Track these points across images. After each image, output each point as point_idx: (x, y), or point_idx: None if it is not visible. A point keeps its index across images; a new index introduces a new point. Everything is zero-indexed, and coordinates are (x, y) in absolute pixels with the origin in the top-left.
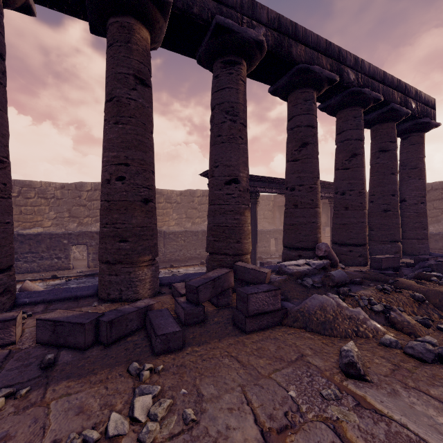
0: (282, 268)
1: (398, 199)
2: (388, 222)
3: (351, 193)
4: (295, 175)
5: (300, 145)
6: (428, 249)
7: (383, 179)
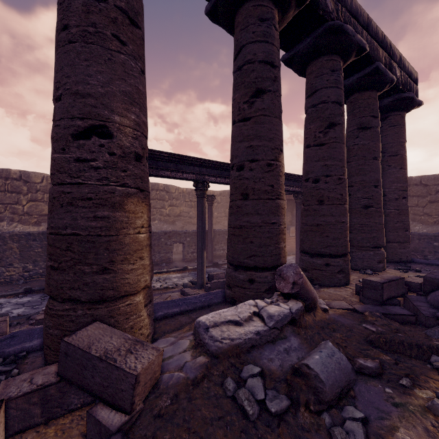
0: (199, 332)
1: (381, 191)
2: (370, 222)
3: (328, 180)
4: (244, 144)
5: (252, 94)
6: (410, 254)
7: (364, 165)
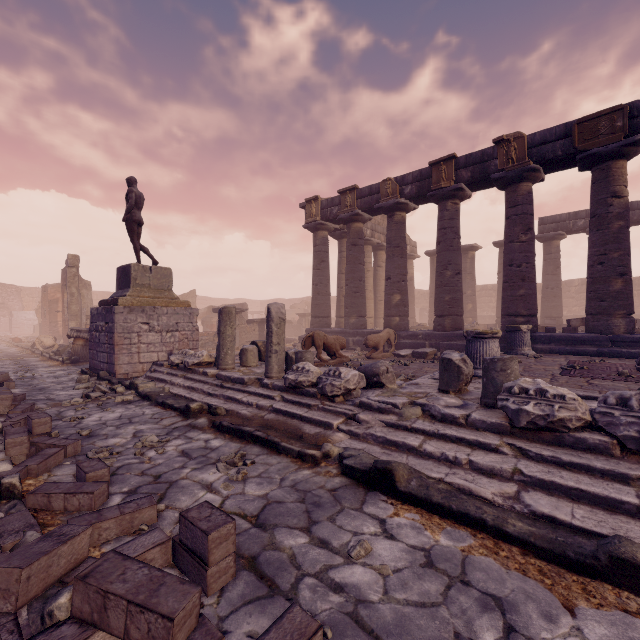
0: None
1: None
2: None
3: None
4: None
5: None
6: None
7: None
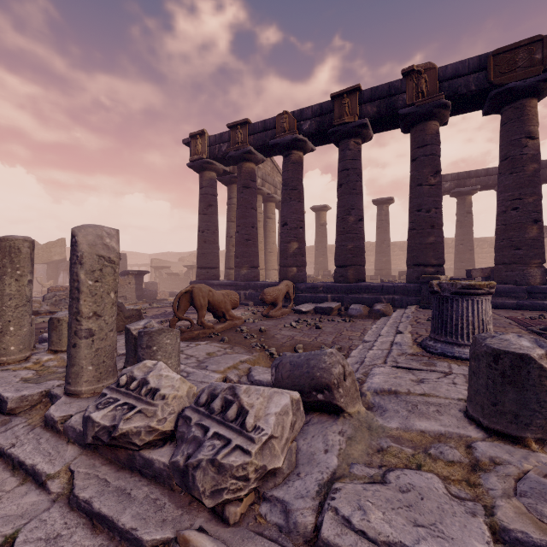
0: None
1: None
2: None
3: None
4: None
5: None
6: None
7: None
